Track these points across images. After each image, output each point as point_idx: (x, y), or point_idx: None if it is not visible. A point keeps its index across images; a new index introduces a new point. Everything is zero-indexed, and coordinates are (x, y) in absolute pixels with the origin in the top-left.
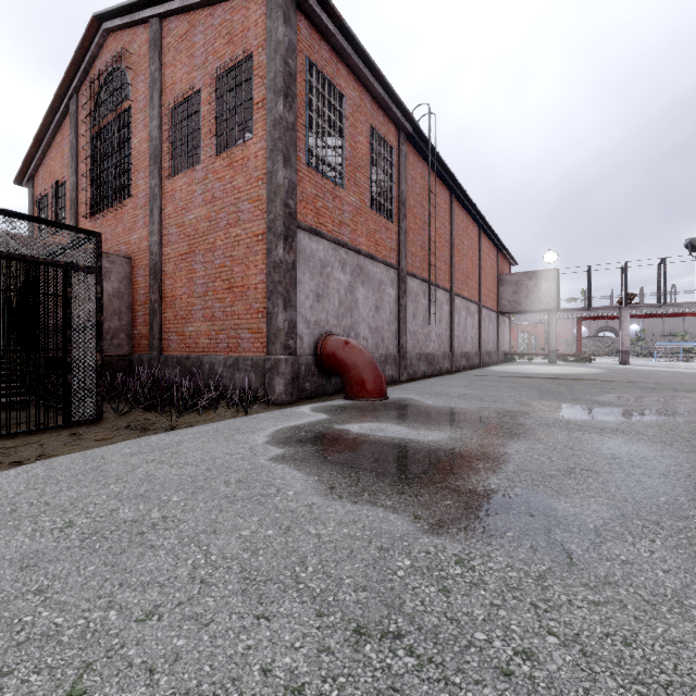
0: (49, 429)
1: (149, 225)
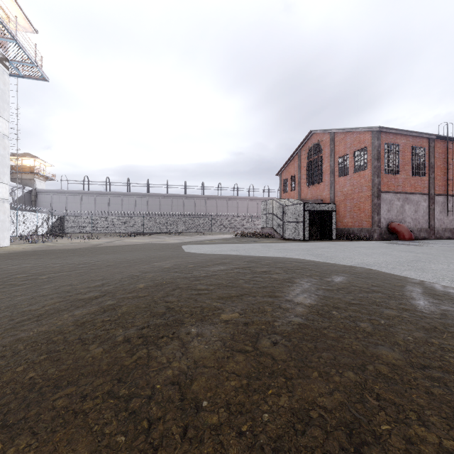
0: (329, 240)
1: (330, 191)
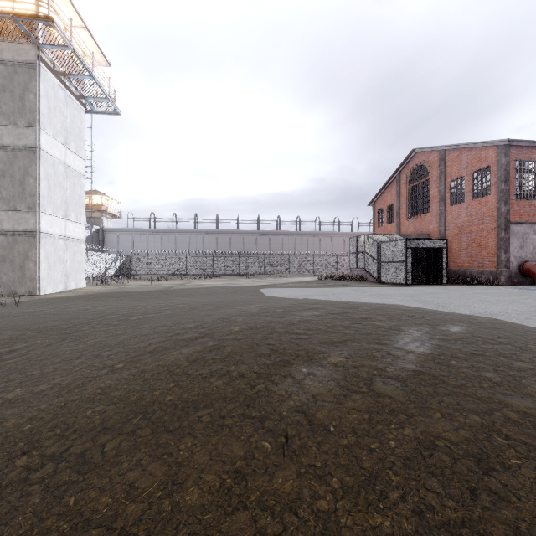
0: (439, 284)
1: (439, 223)
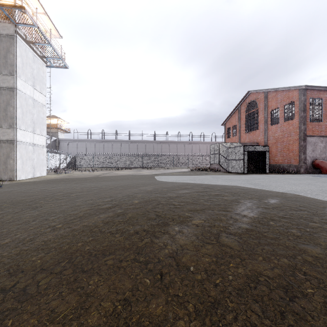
0: (264, 173)
1: (264, 136)
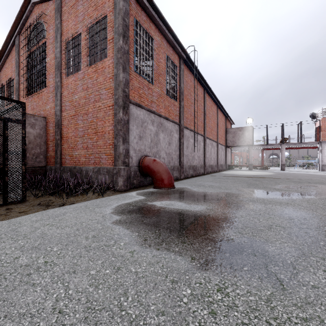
0: None
1: (55, 101)
